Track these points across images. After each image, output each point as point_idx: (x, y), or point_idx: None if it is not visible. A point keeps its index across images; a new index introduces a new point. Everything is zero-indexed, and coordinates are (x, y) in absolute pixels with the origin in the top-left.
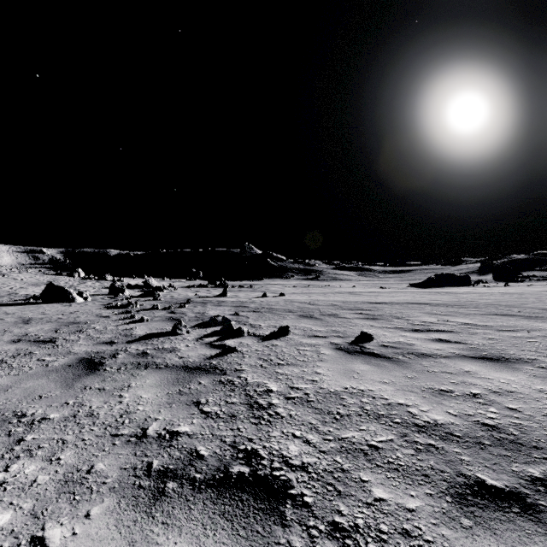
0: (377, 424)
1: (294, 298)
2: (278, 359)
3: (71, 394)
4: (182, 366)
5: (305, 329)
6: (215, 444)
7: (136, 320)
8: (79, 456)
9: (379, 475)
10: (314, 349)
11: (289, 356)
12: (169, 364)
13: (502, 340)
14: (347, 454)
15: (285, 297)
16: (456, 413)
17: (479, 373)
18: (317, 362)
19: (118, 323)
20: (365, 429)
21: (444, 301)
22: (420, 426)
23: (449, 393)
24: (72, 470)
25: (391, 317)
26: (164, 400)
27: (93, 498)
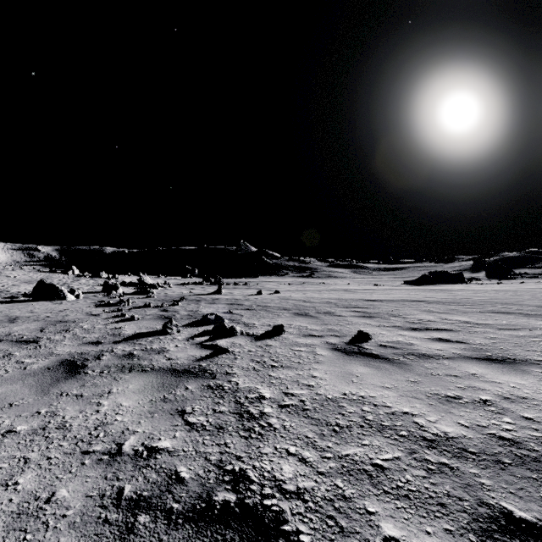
0: (381, 438)
1: (289, 296)
2: (271, 361)
3: (45, 401)
4: (169, 368)
5: (300, 328)
6: (199, 463)
7: (126, 319)
8: (40, 480)
9: (387, 505)
10: (310, 350)
11: (283, 358)
12: (156, 367)
13: (504, 339)
14: (349, 476)
15: (279, 294)
16: (468, 424)
17: (486, 377)
18: (313, 364)
19: (107, 322)
20: (368, 444)
21: (439, 298)
22: (430, 441)
23: (457, 400)
24: (29, 498)
25: (388, 315)
26: (146, 408)
27: (47, 538)
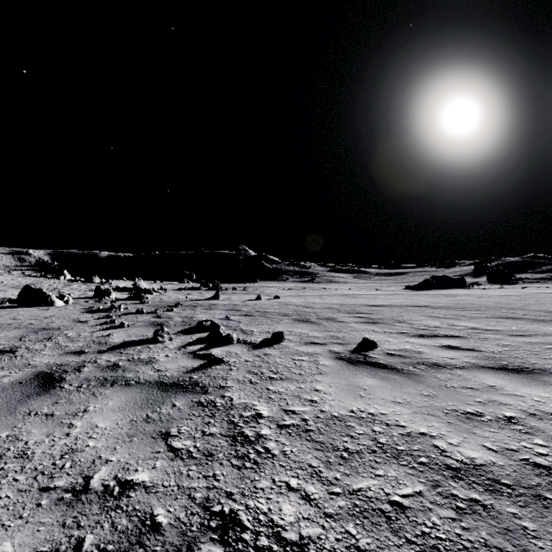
0: (397, 466)
1: (289, 301)
2: (270, 372)
3: (8, 423)
4: (156, 382)
5: (301, 335)
6: (180, 502)
7: (115, 326)
8: None
9: None
10: (312, 359)
11: (283, 368)
12: (141, 379)
13: (518, 347)
14: (363, 519)
15: (279, 299)
16: (496, 447)
17: (505, 389)
18: (316, 376)
19: (95, 329)
20: (383, 475)
21: (443, 303)
22: (455, 469)
23: (478, 417)
24: None
25: (393, 321)
26: (124, 431)
27: None
